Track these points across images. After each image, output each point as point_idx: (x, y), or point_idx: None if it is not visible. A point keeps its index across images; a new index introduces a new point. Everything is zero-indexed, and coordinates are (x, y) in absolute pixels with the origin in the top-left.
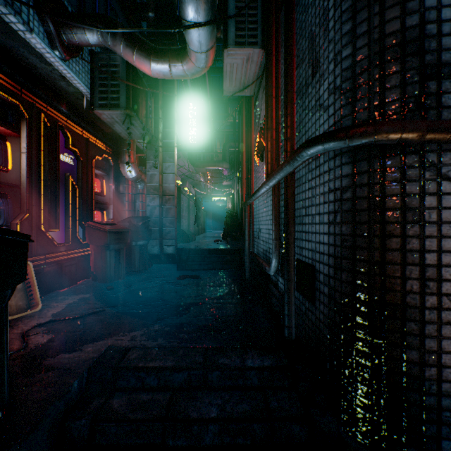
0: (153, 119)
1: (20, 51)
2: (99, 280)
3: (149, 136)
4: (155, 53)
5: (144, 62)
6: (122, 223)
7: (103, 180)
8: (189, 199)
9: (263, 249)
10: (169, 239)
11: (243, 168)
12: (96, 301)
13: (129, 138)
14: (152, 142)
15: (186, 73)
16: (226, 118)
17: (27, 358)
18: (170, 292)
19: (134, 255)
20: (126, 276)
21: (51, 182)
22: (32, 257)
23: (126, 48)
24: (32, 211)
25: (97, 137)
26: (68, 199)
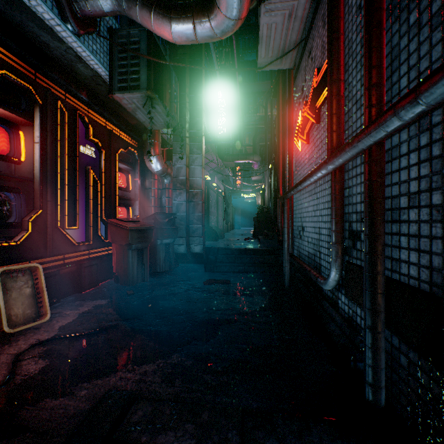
0: (180, 108)
1: (29, 27)
2: (120, 282)
3: (174, 124)
4: (176, 9)
5: (163, 23)
6: (148, 219)
7: (129, 175)
8: (217, 195)
9: (309, 253)
10: (196, 237)
11: (279, 156)
12: (111, 310)
13: (153, 128)
14: (178, 133)
15: (214, 31)
16: (255, 112)
17: (2, 402)
18: (196, 302)
19: (159, 254)
20: (150, 278)
21: (70, 175)
22: (48, 257)
23: (142, 8)
24: (46, 207)
25: (122, 129)
26: (88, 194)
